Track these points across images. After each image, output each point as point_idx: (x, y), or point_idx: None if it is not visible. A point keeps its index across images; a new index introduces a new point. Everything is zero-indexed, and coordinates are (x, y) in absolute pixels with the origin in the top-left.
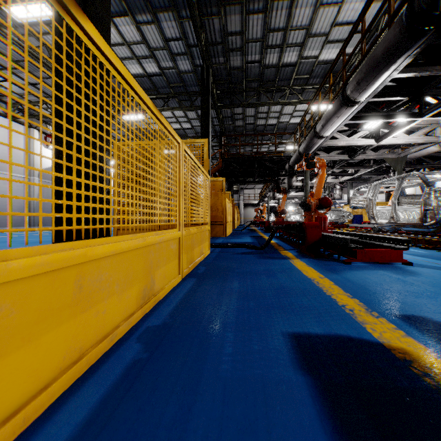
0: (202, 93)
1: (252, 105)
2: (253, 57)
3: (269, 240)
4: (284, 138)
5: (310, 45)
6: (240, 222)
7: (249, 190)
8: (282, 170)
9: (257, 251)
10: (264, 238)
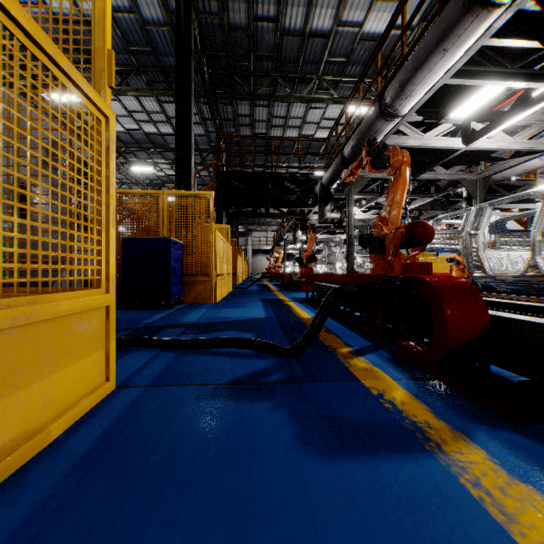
0: (177, 49)
1: (264, 97)
2: (266, 10)
3: (314, 330)
4: (307, 160)
5: (353, 1)
6: (247, 275)
7: (260, 233)
8: (310, 195)
9: (280, 364)
10: (286, 304)
